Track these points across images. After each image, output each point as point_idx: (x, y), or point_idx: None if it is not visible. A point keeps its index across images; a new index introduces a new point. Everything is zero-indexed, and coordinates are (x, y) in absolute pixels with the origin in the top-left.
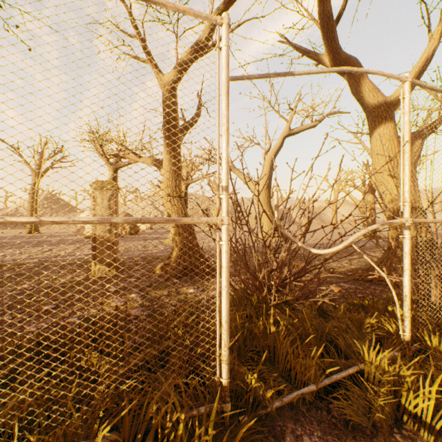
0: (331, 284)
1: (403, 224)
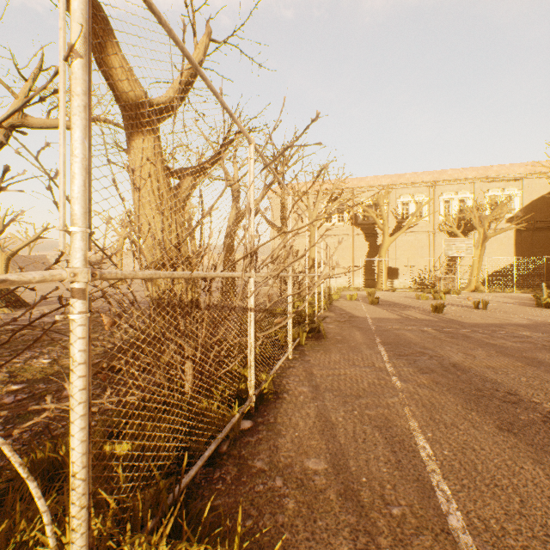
0: (41, 399)
1: (71, 283)
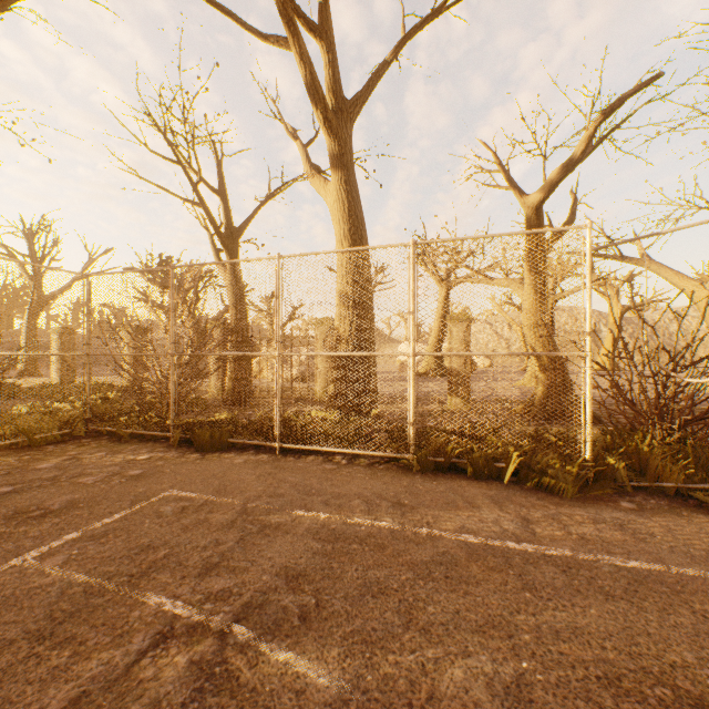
0: None
1: None
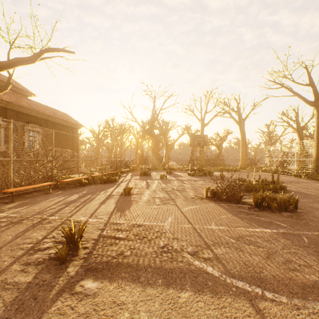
0: None
1: None
